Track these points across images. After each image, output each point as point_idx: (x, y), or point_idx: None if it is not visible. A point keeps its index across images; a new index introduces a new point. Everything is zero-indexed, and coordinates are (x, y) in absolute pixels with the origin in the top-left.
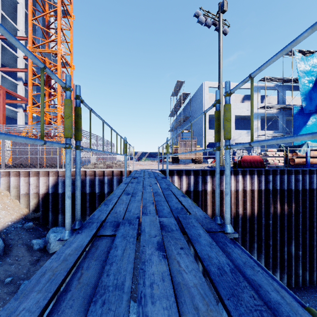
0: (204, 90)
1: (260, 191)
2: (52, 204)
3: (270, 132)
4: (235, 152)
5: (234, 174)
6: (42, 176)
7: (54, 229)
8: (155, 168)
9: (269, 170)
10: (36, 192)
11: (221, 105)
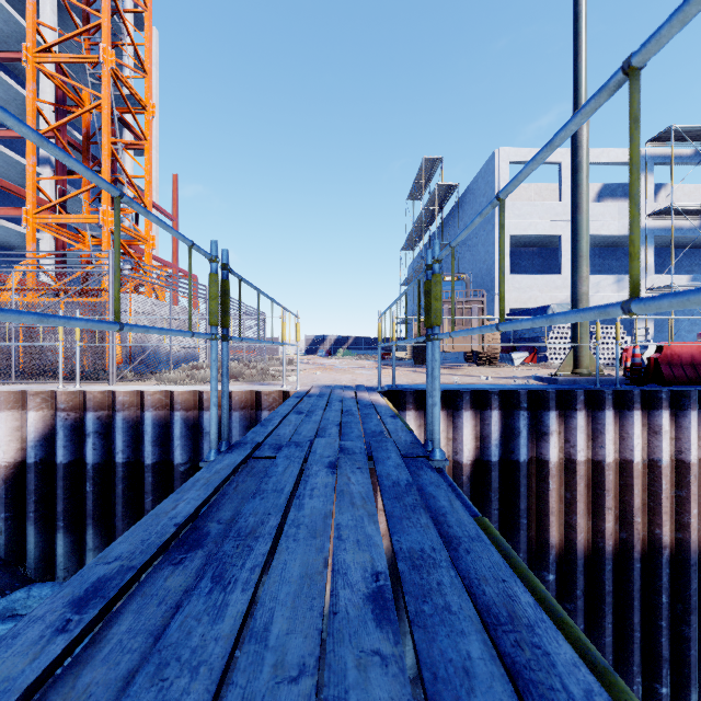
0: (497, 172)
1: None
2: (36, 498)
3: (682, 281)
4: (591, 333)
5: (641, 406)
6: (8, 407)
7: (18, 599)
8: (370, 380)
9: None
10: None
11: (585, 179)
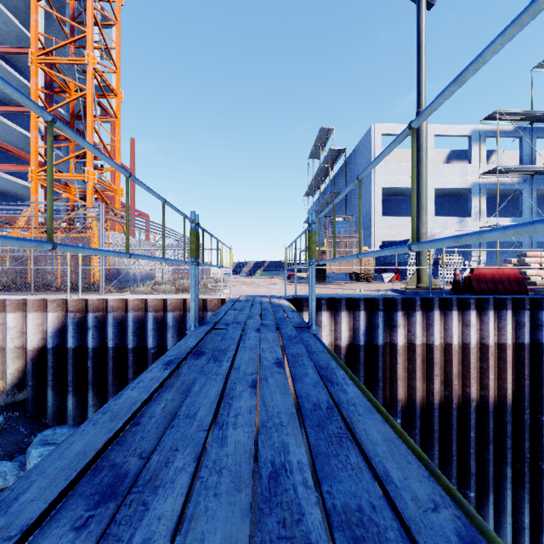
0: (373, 141)
1: (520, 348)
2: (53, 372)
3: (506, 221)
4: (439, 259)
5: (457, 308)
6: (33, 310)
7: (48, 434)
8: (279, 292)
9: (542, 299)
10: (22, 346)
11: (424, 156)
